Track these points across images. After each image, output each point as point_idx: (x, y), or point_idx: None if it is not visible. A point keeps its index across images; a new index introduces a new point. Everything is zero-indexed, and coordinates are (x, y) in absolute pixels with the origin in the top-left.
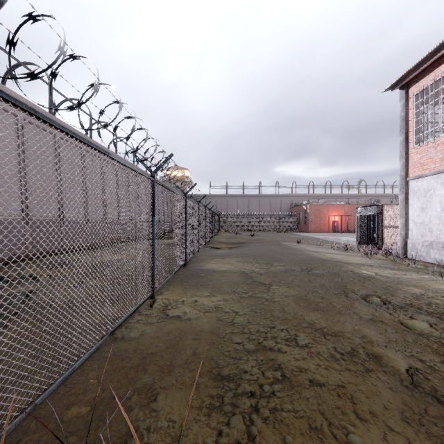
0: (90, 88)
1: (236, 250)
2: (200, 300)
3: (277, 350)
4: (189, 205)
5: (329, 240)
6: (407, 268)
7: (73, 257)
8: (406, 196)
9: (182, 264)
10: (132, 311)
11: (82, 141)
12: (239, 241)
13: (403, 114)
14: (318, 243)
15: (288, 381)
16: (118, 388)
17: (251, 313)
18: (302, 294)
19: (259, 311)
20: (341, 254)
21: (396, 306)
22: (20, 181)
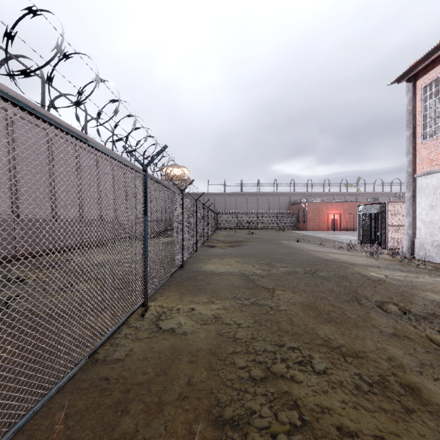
0: (62, 59)
1: (235, 249)
2: (198, 308)
3: (290, 379)
4: (186, 203)
5: (330, 239)
6: (418, 270)
7: (65, 257)
8: (414, 194)
9: (179, 266)
10: (119, 325)
11: (47, 121)
12: (238, 240)
13: (410, 107)
14: (318, 241)
15: (309, 428)
16: (89, 439)
17: (255, 326)
18: (310, 301)
19: (264, 323)
20: (344, 254)
21: (418, 316)
22: (10, 178)
